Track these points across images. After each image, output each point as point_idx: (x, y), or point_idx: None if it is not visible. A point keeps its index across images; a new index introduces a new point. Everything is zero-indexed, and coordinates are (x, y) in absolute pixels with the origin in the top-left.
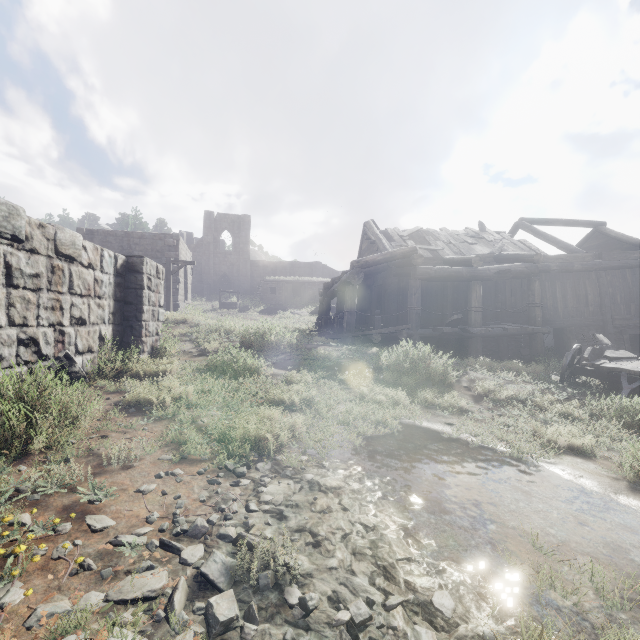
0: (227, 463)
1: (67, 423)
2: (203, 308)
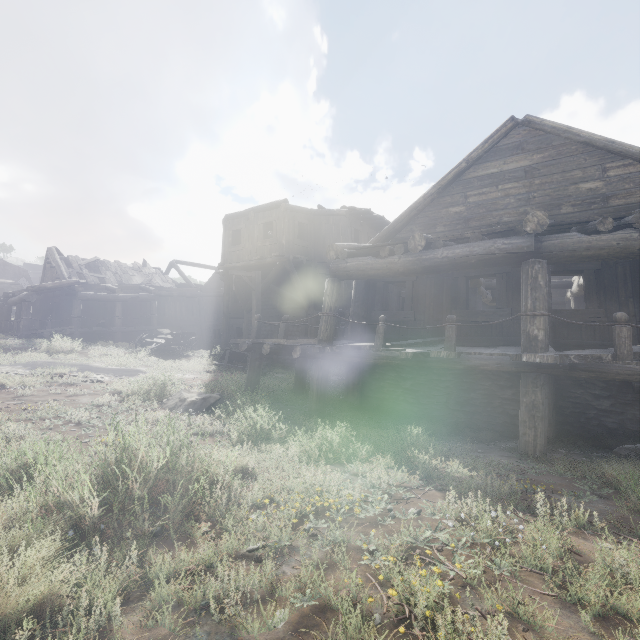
0: None
1: None
2: None
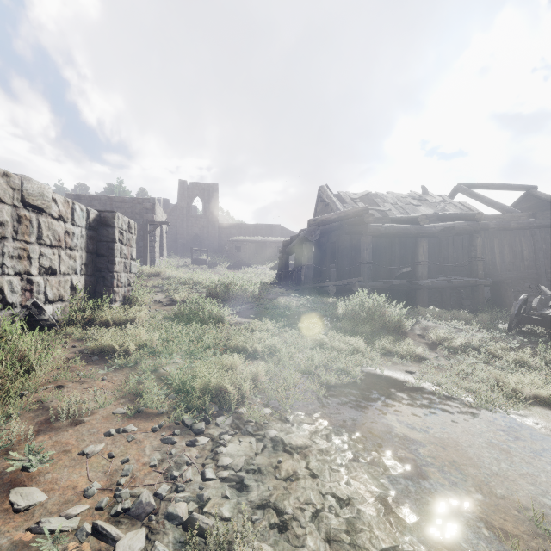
0: (184, 418)
1: (20, 373)
2: (177, 264)
